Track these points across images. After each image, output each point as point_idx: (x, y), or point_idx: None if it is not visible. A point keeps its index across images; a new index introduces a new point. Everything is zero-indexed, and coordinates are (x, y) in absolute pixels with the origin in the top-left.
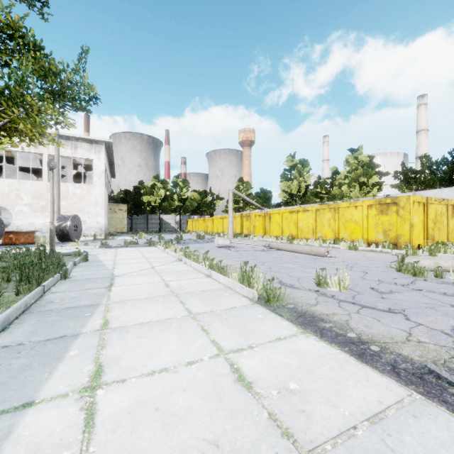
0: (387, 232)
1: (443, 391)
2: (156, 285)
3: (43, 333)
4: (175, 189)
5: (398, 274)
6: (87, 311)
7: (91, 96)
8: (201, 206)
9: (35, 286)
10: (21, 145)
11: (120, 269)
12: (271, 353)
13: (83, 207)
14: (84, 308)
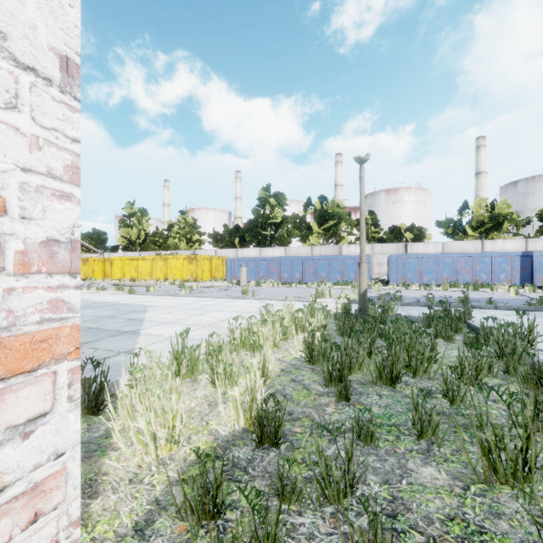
0: (192, 274)
1: (164, 296)
2: None
3: None
4: None
5: (179, 289)
6: None
7: None
8: None
9: None
10: None
11: None
12: (135, 296)
13: None
14: None
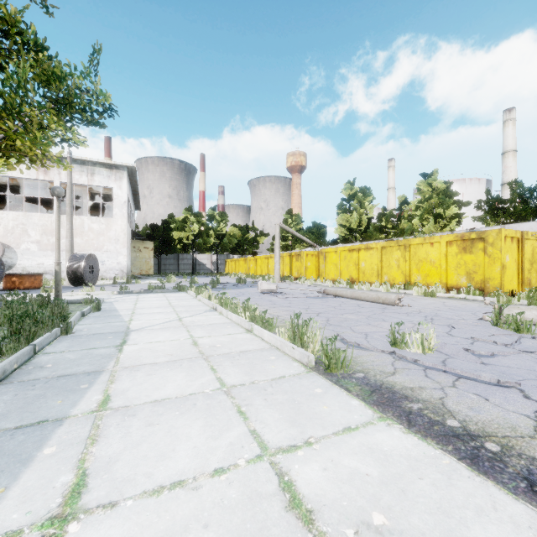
0: (472, 274)
1: None
2: (181, 343)
3: (16, 415)
4: (211, 223)
5: (495, 329)
6: (84, 382)
7: (106, 108)
8: (242, 244)
9: (23, 344)
10: (28, 171)
11: (138, 321)
12: (338, 454)
13: (101, 245)
14: (82, 376)
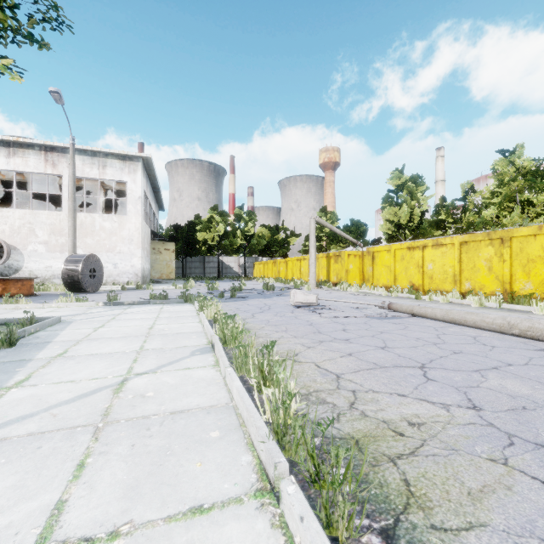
0: None
1: None
2: None
3: None
4: (238, 223)
5: None
6: None
7: (50, 17)
8: (272, 245)
9: None
10: (35, 165)
11: (28, 387)
12: None
13: (113, 245)
14: None
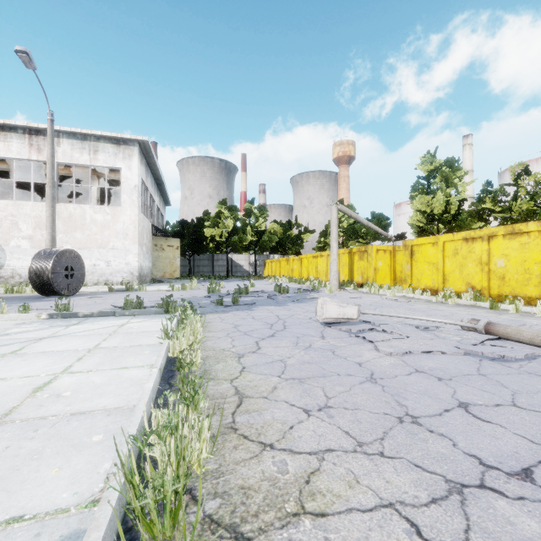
0: None
1: None
2: None
3: None
4: (248, 218)
5: None
6: None
7: None
8: (284, 242)
9: None
10: (19, 150)
11: None
12: None
13: (106, 240)
14: None
